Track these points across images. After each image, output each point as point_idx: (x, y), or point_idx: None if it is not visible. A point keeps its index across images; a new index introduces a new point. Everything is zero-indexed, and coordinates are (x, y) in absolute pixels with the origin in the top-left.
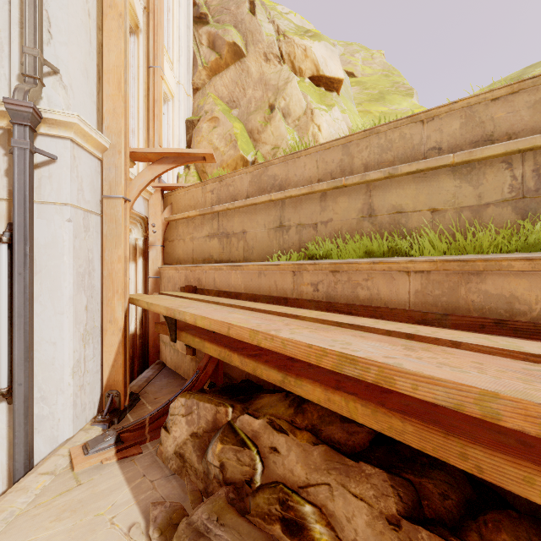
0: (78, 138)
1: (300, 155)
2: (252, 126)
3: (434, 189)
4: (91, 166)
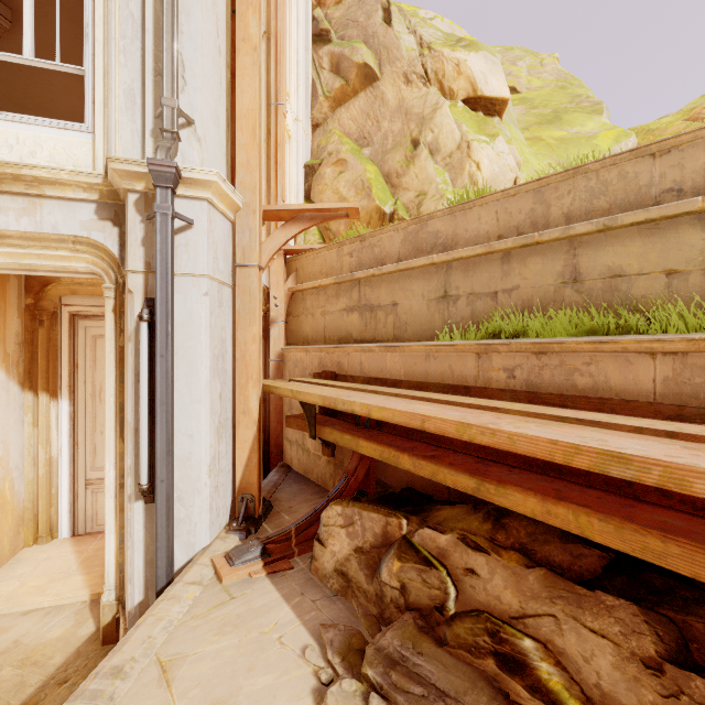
0: (214, 198)
1: (473, 206)
2: (389, 168)
3: (670, 244)
4: (224, 230)
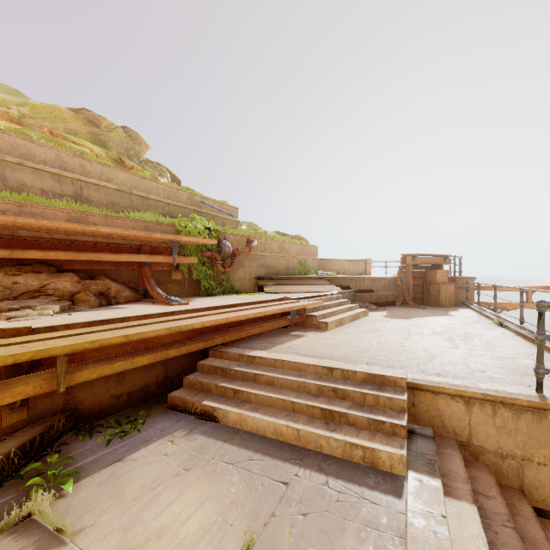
0: None
1: None
2: None
3: (43, 180)
4: None
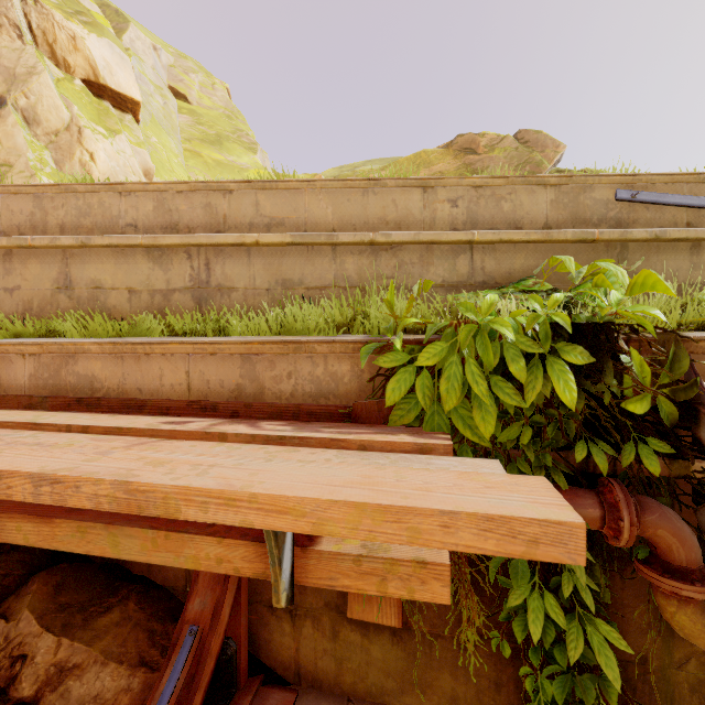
0: None
1: None
2: None
3: (131, 268)
4: None
